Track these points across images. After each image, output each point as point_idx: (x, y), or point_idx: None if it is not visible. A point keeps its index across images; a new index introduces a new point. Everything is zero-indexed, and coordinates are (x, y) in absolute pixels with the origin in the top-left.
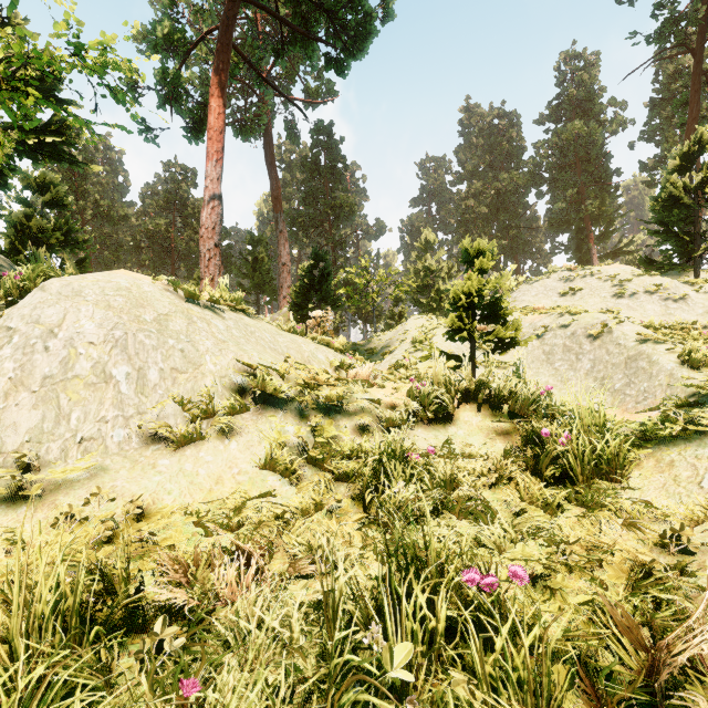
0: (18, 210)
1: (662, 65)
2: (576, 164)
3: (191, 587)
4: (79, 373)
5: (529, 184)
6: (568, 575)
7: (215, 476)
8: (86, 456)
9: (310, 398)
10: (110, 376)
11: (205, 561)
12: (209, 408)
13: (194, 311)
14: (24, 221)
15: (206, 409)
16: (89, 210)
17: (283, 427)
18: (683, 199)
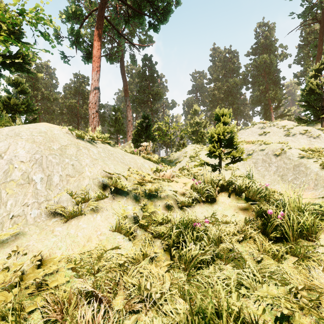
0: (4, 95)
1: (304, 29)
2: (264, 74)
3: (64, 321)
4: (13, 178)
5: (242, 83)
6: (300, 311)
7: (87, 236)
8: (14, 226)
9: (140, 190)
10: (31, 180)
11: (74, 301)
12: (86, 197)
13: (81, 143)
14: (7, 100)
15: (84, 197)
16: (39, 96)
17: (126, 206)
18: (316, 90)
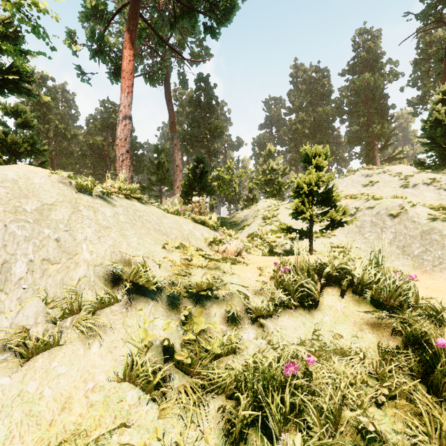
0: None
1: (421, 37)
2: (366, 101)
3: None
4: None
5: (335, 114)
6: None
7: (62, 397)
8: None
9: (181, 286)
10: None
11: None
12: (75, 303)
13: (83, 200)
14: (3, 137)
15: (71, 305)
16: (51, 131)
17: (152, 321)
18: (444, 121)
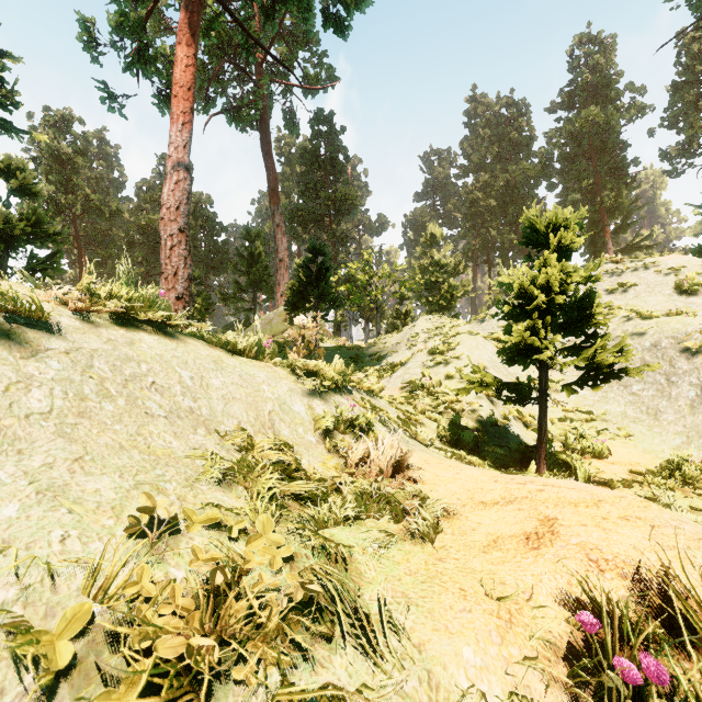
0: None
1: (685, 46)
2: (591, 153)
3: None
4: None
5: (540, 175)
6: None
7: None
8: None
9: None
10: None
11: None
12: None
13: None
14: None
15: None
16: (78, 205)
17: None
18: None
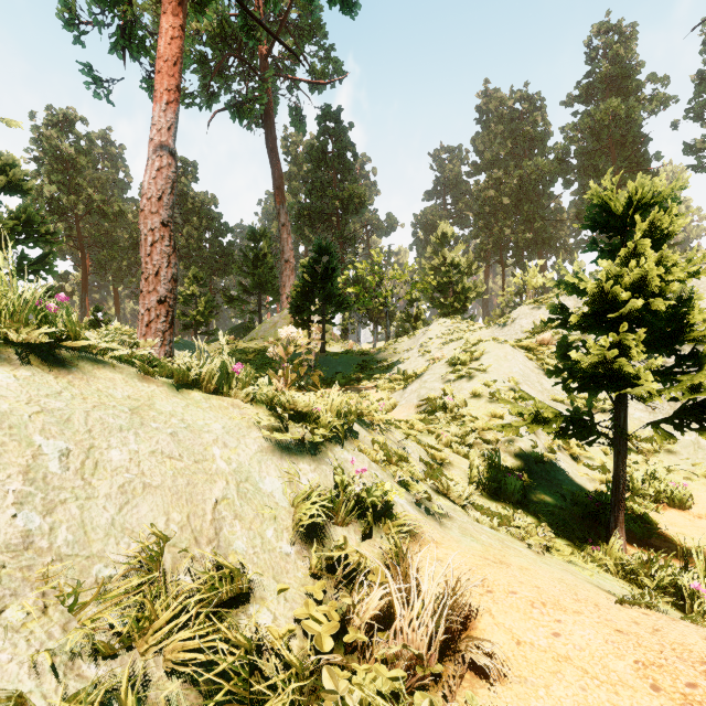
0: None
1: None
2: (610, 148)
3: None
4: None
5: (556, 171)
6: None
7: None
8: None
9: None
10: None
11: None
12: None
13: None
14: None
15: None
16: (80, 205)
17: None
18: None
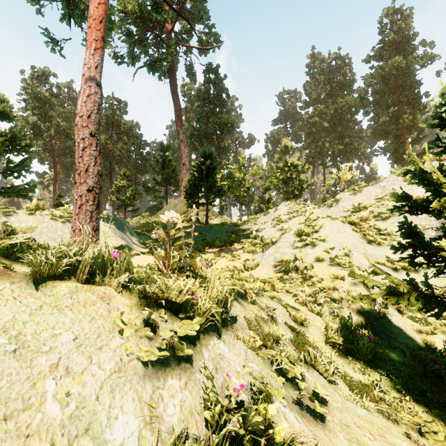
0: None
1: None
2: (395, 89)
3: None
4: None
5: (359, 105)
6: None
7: None
8: None
9: None
10: None
11: None
12: None
13: None
14: None
15: None
16: (52, 129)
17: None
18: None
